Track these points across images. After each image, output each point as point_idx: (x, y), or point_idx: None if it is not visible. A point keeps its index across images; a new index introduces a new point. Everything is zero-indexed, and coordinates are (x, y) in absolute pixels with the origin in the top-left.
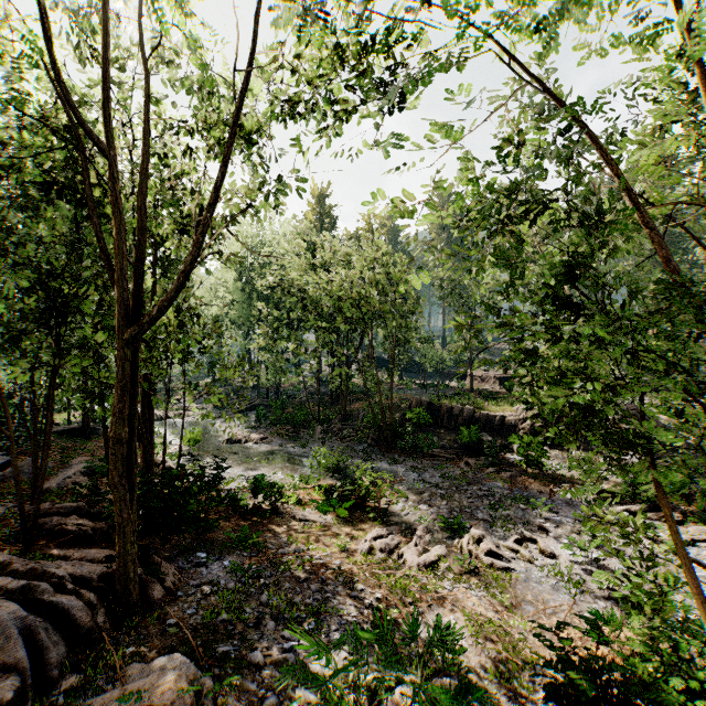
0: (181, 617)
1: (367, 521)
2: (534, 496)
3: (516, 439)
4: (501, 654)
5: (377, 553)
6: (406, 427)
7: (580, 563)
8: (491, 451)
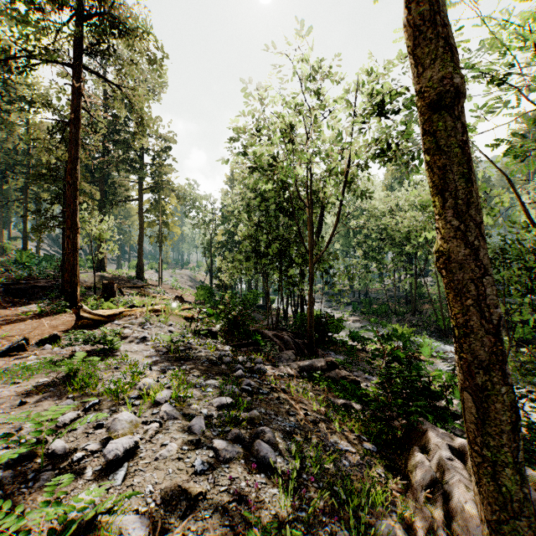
0: None
1: None
2: None
3: None
4: None
5: None
6: None
7: None
8: None
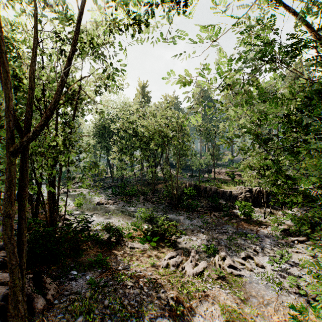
0: (53, 320)
1: (165, 247)
2: (249, 232)
3: (239, 203)
4: None
5: (171, 267)
6: (184, 196)
7: (277, 271)
8: (226, 209)
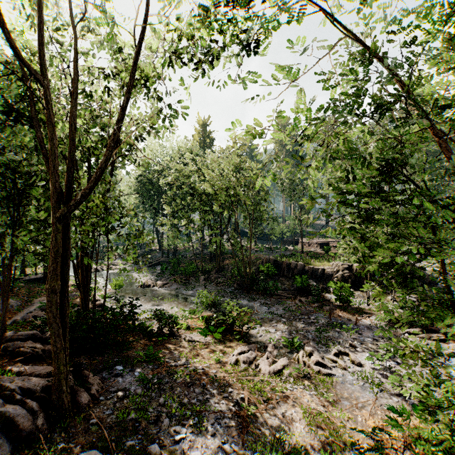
0: (101, 417)
1: (234, 341)
2: (345, 323)
3: (333, 284)
4: (328, 438)
5: (241, 364)
6: (259, 276)
7: (379, 369)
8: (316, 292)
